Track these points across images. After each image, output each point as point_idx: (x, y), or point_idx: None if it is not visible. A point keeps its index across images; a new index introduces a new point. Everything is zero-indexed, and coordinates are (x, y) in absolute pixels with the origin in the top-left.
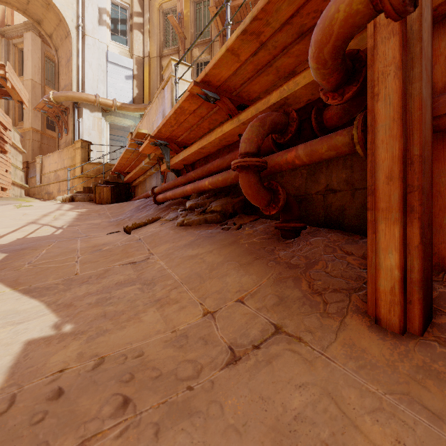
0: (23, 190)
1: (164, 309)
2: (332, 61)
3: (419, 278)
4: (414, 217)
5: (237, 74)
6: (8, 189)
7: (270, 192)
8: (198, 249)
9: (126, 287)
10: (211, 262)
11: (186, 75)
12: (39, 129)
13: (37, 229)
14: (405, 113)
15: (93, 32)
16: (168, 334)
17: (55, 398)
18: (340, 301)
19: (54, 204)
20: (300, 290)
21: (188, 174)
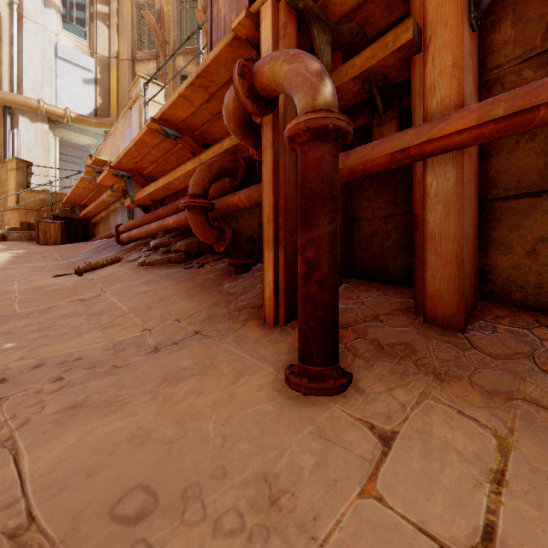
0: None
1: (106, 330)
2: (241, 131)
3: (284, 287)
4: (282, 247)
5: (196, 116)
6: None
7: (218, 231)
8: (154, 285)
9: (71, 318)
10: (163, 295)
11: (158, 96)
12: None
13: None
14: (277, 176)
15: (35, 14)
16: (106, 343)
17: (1, 377)
18: (251, 313)
19: None
20: (227, 309)
21: (156, 211)
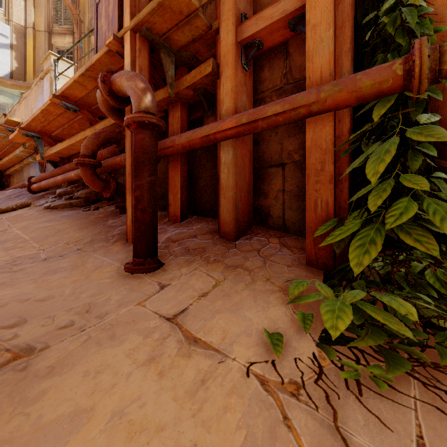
0: None
1: (9, 251)
2: (112, 114)
3: None
4: None
5: (90, 96)
6: None
7: (104, 182)
8: (54, 222)
9: None
10: (60, 228)
11: (68, 72)
12: None
13: None
14: None
15: None
16: (7, 258)
17: None
18: (121, 237)
19: None
20: (105, 236)
21: (64, 166)
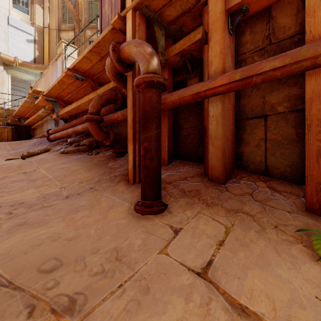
0: None
1: (39, 188)
2: (116, 79)
3: (138, 163)
4: (137, 142)
5: (94, 68)
6: None
7: (106, 133)
8: (69, 164)
9: (18, 182)
10: (73, 169)
11: (74, 54)
12: None
13: None
14: (134, 104)
15: None
16: (38, 195)
17: None
18: (122, 178)
19: None
20: (109, 176)
21: (72, 122)
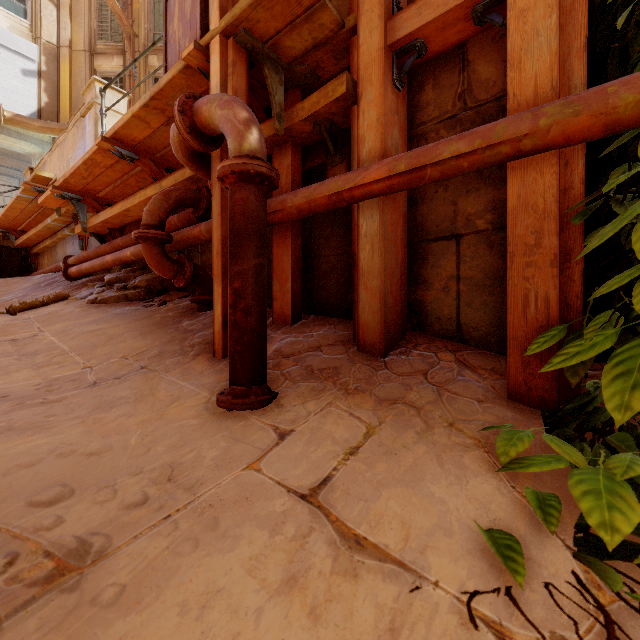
0: None
1: (41, 369)
2: (191, 163)
3: None
4: None
5: (155, 138)
6: None
7: (177, 265)
8: (104, 324)
9: None
10: (112, 334)
11: (119, 105)
12: None
13: None
14: (226, 211)
15: None
16: (38, 380)
17: None
18: (204, 348)
19: None
20: (181, 346)
21: (114, 241)
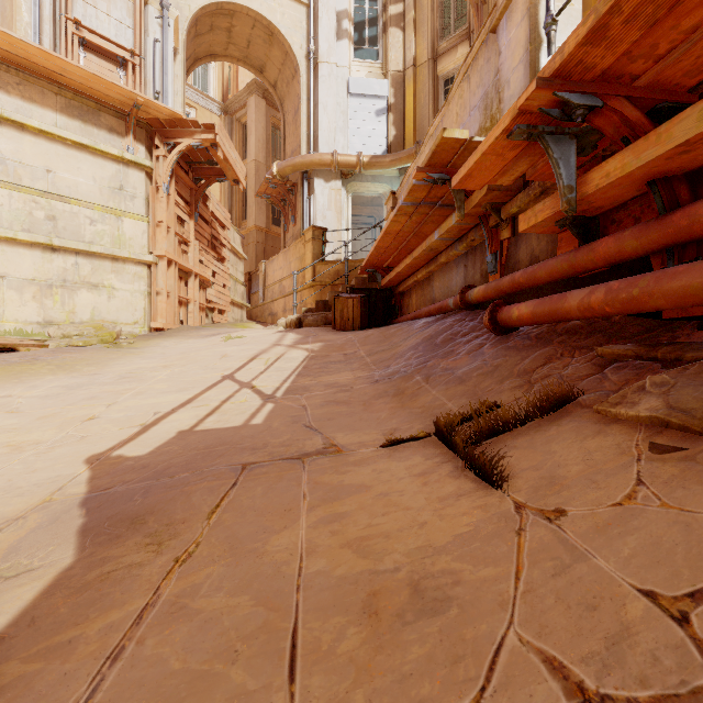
0: (244, 312)
1: None
2: None
3: None
4: None
5: None
6: (226, 312)
7: None
8: None
9: None
10: None
11: None
12: (263, 226)
13: (226, 400)
14: None
15: (329, 54)
16: None
17: None
18: None
19: (273, 333)
20: None
21: (688, 211)
